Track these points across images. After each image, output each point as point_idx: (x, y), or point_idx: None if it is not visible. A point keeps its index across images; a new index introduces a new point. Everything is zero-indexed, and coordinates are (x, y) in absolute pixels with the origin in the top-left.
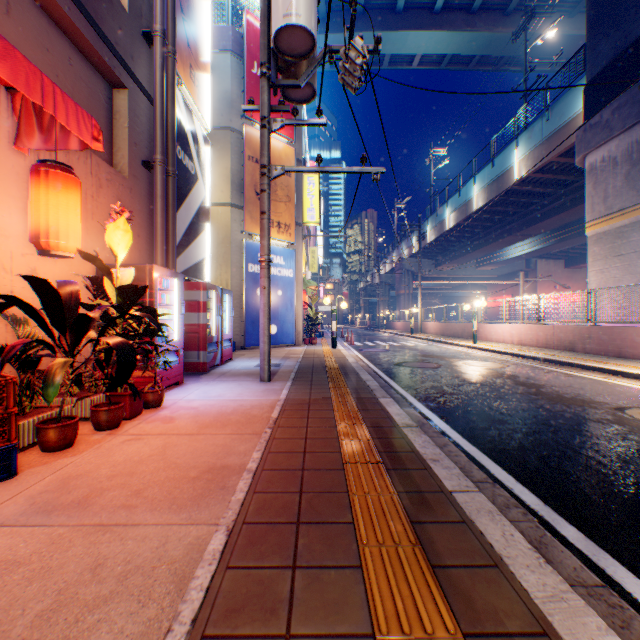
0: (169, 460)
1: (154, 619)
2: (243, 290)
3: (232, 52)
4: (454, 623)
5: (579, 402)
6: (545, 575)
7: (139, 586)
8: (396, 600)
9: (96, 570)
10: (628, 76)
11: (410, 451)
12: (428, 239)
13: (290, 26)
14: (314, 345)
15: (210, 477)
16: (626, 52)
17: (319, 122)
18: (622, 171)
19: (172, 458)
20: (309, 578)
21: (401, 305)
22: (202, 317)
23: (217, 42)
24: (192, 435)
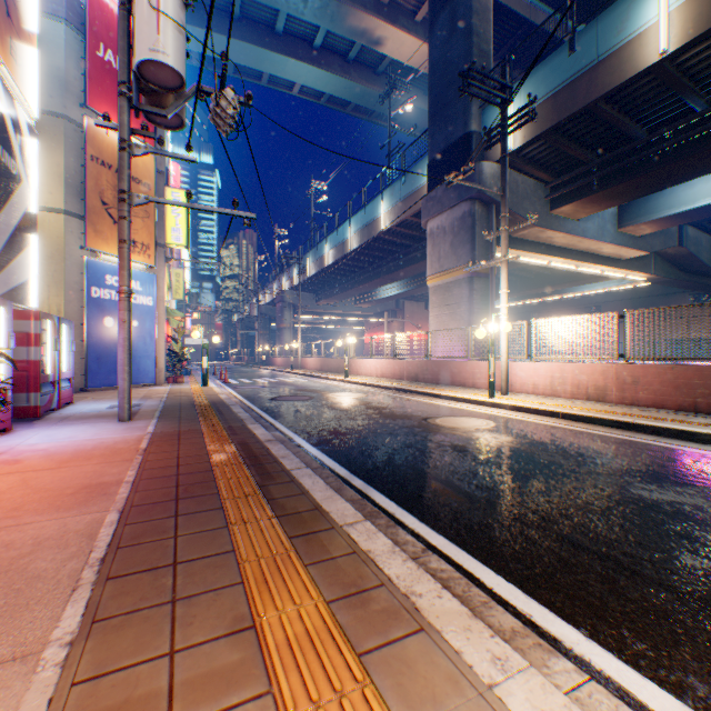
0: (37, 487)
1: (78, 550)
2: (84, 319)
3: (68, 21)
4: (273, 514)
5: (403, 417)
6: (328, 492)
7: (56, 543)
8: (243, 513)
9: (9, 546)
10: (452, 167)
11: (268, 454)
12: (310, 273)
13: (158, 61)
14: (181, 384)
15: (90, 490)
16: (451, 148)
17: (189, 158)
18: (449, 239)
19: (40, 486)
20: (189, 517)
21: (283, 340)
22: (34, 352)
23: (44, 1)
24: (54, 469)
